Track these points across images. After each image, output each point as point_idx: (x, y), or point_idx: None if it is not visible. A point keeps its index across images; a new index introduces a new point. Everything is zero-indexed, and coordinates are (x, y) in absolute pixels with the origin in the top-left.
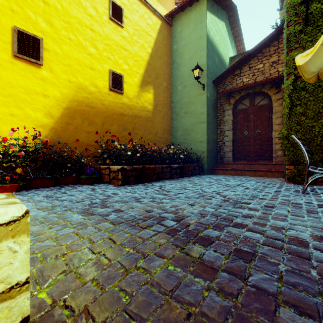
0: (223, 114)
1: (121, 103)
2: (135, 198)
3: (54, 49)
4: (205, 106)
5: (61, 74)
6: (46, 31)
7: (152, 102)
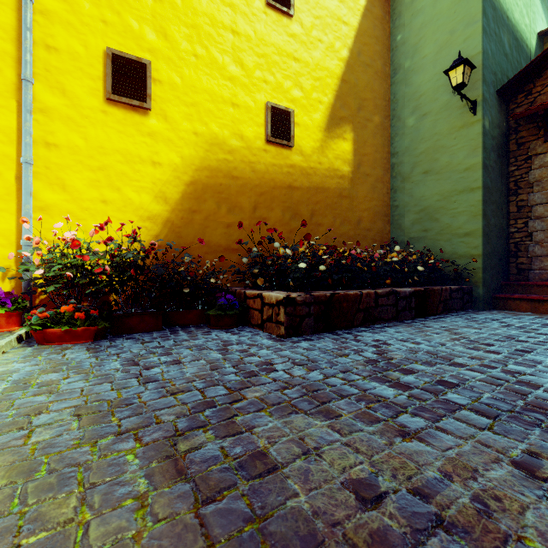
0: (528, 166)
1: (289, 166)
2: (313, 391)
3: (169, 78)
4: (477, 151)
5: (182, 123)
6: (157, 48)
7: (349, 158)
